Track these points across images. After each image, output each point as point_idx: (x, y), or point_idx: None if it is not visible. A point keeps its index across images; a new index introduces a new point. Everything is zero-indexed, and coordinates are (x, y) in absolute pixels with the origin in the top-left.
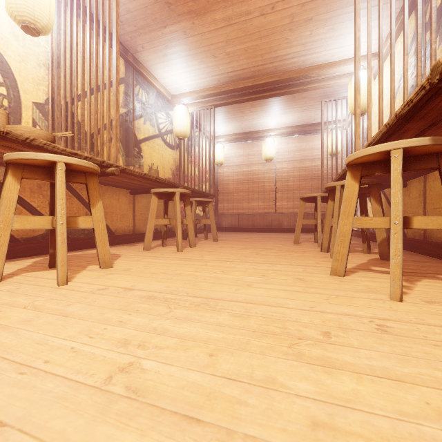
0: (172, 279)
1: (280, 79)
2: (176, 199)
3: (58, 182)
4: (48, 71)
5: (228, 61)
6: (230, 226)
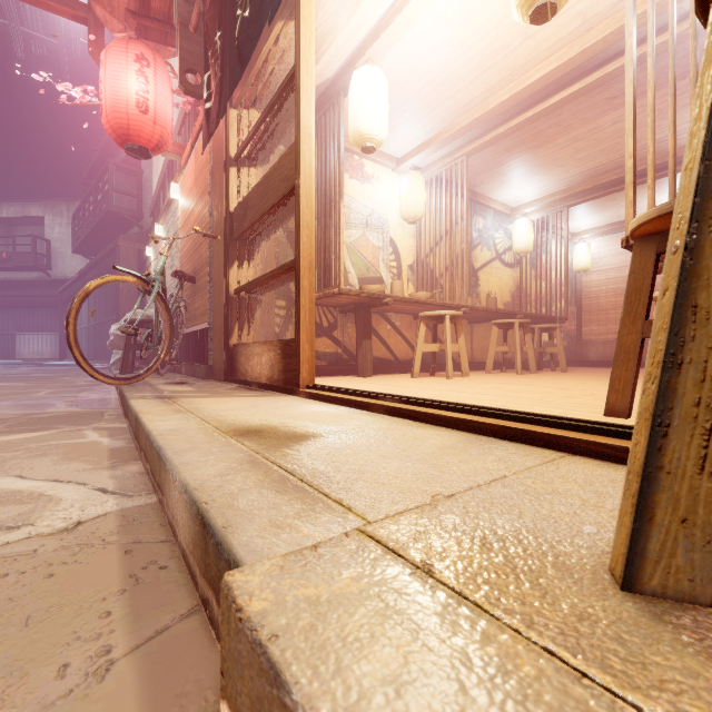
0: (512, 381)
1: (662, 162)
2: (515, 328)
3: (447, 325)
4: (414, 239)
5: (581, 164)
6: (601, 359)
